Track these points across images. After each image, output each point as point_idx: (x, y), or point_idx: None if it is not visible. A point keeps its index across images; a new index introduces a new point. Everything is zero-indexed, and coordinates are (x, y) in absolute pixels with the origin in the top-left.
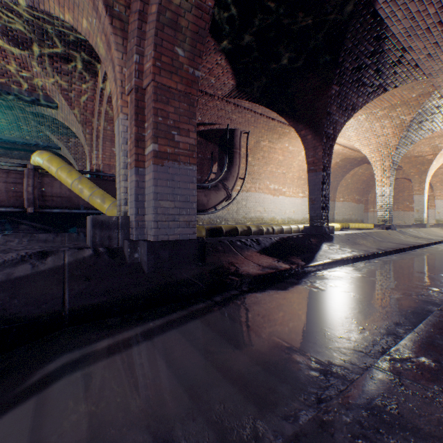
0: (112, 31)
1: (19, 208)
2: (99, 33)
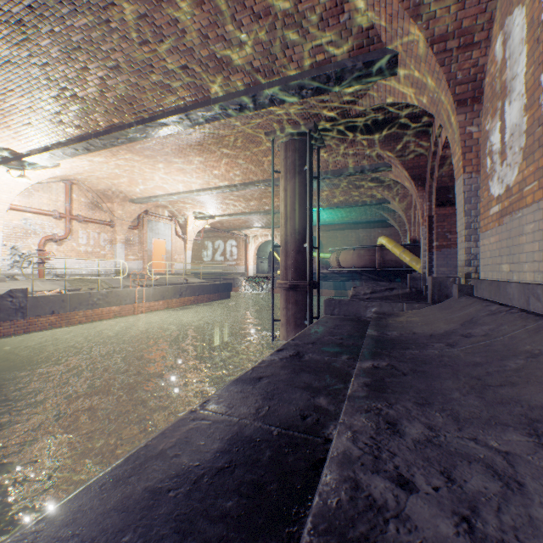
0: (417, 192)
1: (373, 268)
2: (412, 189)
